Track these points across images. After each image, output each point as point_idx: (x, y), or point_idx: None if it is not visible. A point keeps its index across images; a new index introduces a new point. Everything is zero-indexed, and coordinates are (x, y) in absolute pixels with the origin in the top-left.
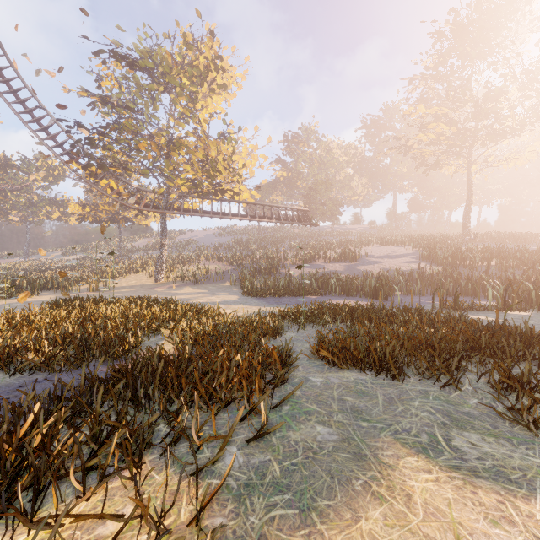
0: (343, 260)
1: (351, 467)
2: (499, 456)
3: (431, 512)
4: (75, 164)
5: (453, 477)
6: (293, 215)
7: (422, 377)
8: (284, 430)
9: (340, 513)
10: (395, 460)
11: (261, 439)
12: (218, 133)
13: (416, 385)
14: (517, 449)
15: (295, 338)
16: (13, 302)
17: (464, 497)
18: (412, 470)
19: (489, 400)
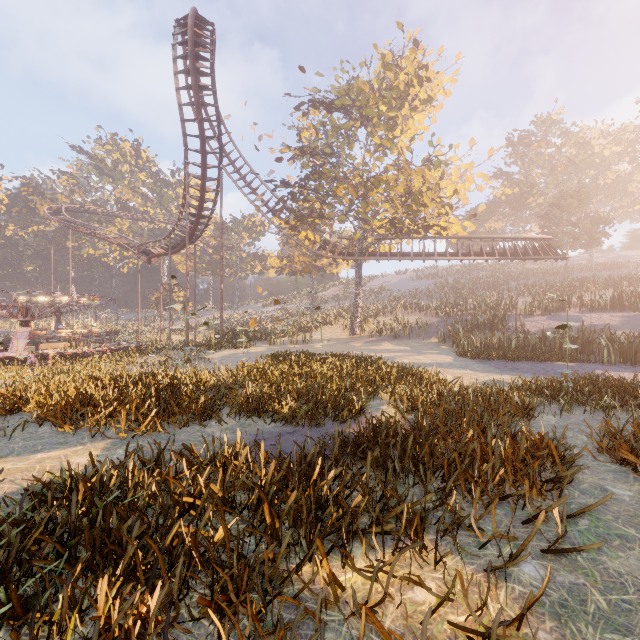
0: (617, 308)
1: None
2: None
3: None
4: (278, 220)
5: None
6: (525, 247)
7: None
8: (592, 552)
9: None
10: None
11: (560, 553)
12: (423, 159)
13: None
14: None
15: (559, 425)
16: (237, 352)
17: None
18: None
19: None
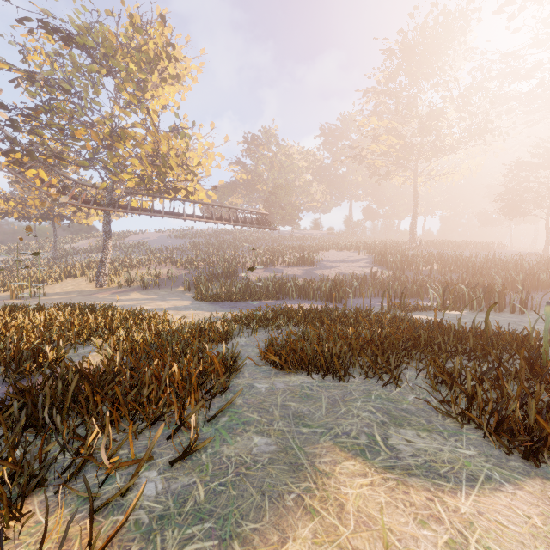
0: (302, 264)
1: (285, 479)
2: (431, 451)
3: (363, 521)
4: None
5: (387, 478)
6: (251, 218)
7: (366, 377)
8: (217, 445)
9: (266, 536)
10: (332, 466)
11: (188, 458)
12: (170, 127)
13: (360, 385)
14: (447, 442)
15: (246, 343)
16: None
17: (396, 499)
18: (348, 475)
19: (426, 395)
